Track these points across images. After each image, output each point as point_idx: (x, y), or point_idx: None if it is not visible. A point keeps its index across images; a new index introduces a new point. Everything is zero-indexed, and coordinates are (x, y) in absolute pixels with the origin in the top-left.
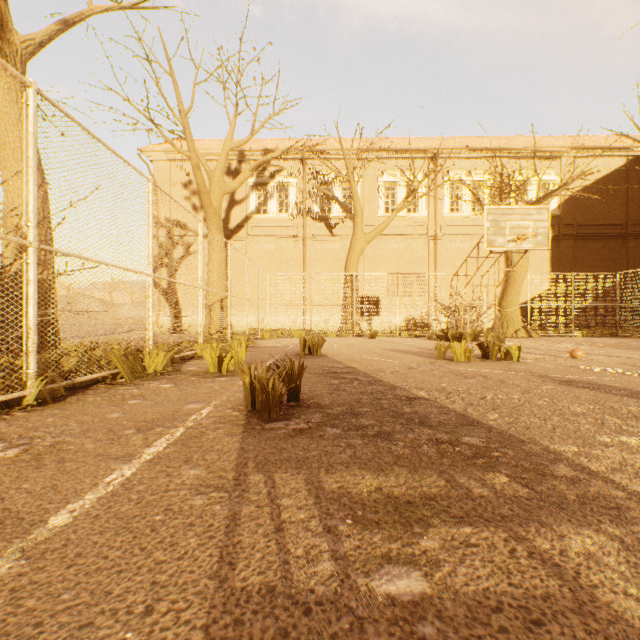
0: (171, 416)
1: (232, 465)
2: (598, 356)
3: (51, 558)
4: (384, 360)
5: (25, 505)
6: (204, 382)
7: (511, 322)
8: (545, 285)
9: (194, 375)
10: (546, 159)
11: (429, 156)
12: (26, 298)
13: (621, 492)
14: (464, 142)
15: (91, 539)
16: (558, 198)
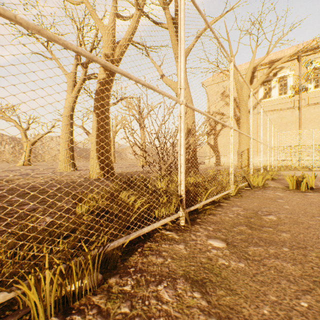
0: None
1: None
2: None
3: None
4: None
5: None
6: (300, 194)
7: None
8: None
9: (283, 189)
10: None
11: None
12: (230, 150)
13: None
14: None
15: None
16: None
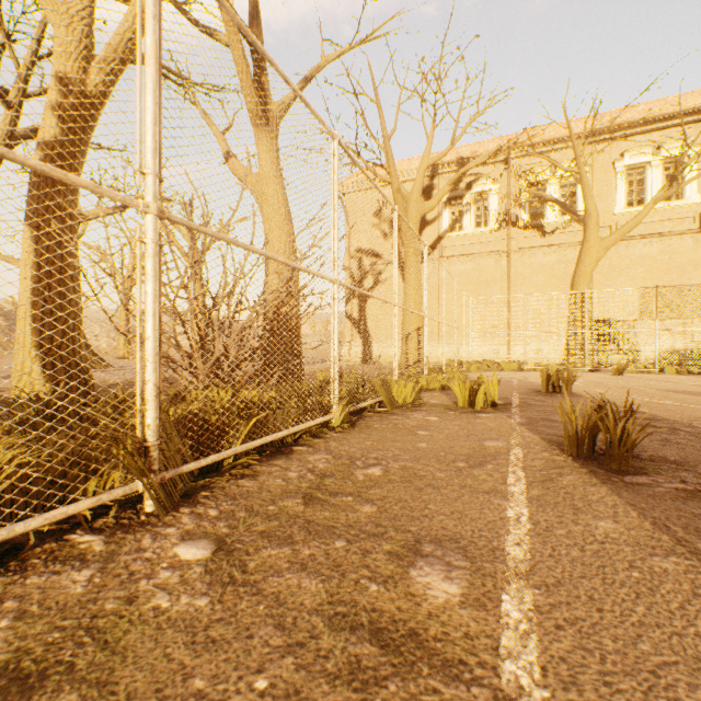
0: (483, 452)
1: (647, 524)
2: None
3: (563, 594)
4: (683, 405)
5: (457, 527)
6: (468, 417)
7: None
8: None
9: (446, 409)
10: None
11: None
12: (332, 330)
13: None
14: None
15: (582, 582)
16: None
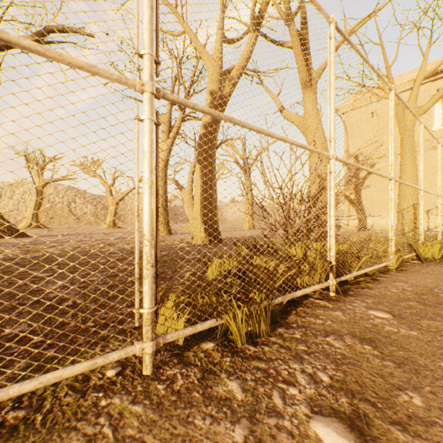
0: None
1: None
2: None
3: None
4: None
5: None
6: None
7: None
8: None
9: None
10: None
11: None
12: (389, 209)
13: None
14: None
15: None
16: None
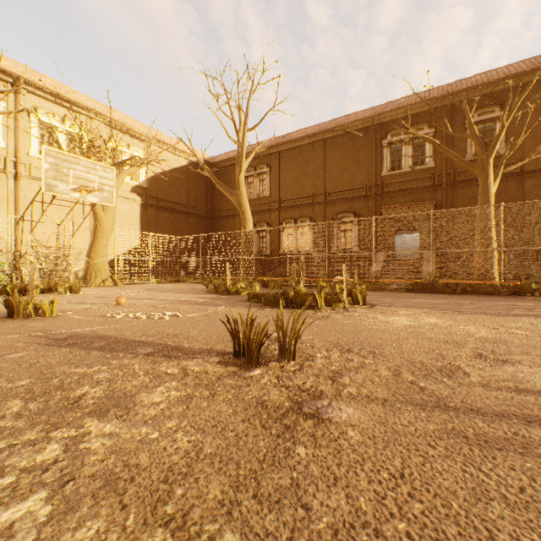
0: None
1: None
2: (144, 300)
3: None
4: None
5: None
6: None
7: (100, 272)
8: (137, 242)
9: None
10: (138, 139)
11: (9, 79)
12: None
13: None
14: (58, 87)
15: None
16: (147, 174)
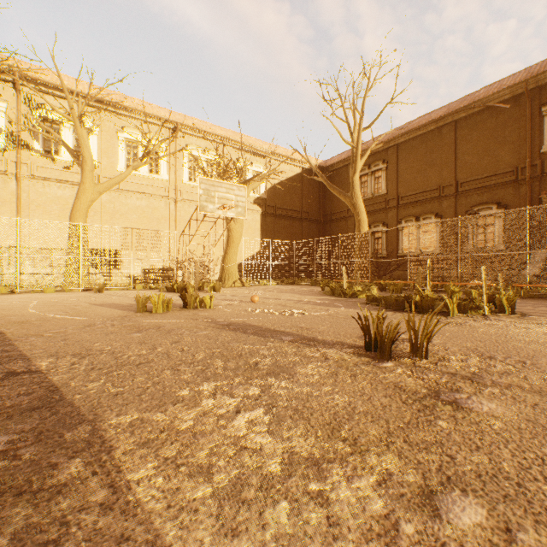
0: None
1: None
2: (271, 299)
3: None
4: (71, 318)
5: None
6: None
7: (232, 275)
8: (258, 248)
9: None
10: (258, 156)
11: (170, 127)
12: None
13: (108, 490)
14: (201, 124)
15: None
16: (265, 186)
